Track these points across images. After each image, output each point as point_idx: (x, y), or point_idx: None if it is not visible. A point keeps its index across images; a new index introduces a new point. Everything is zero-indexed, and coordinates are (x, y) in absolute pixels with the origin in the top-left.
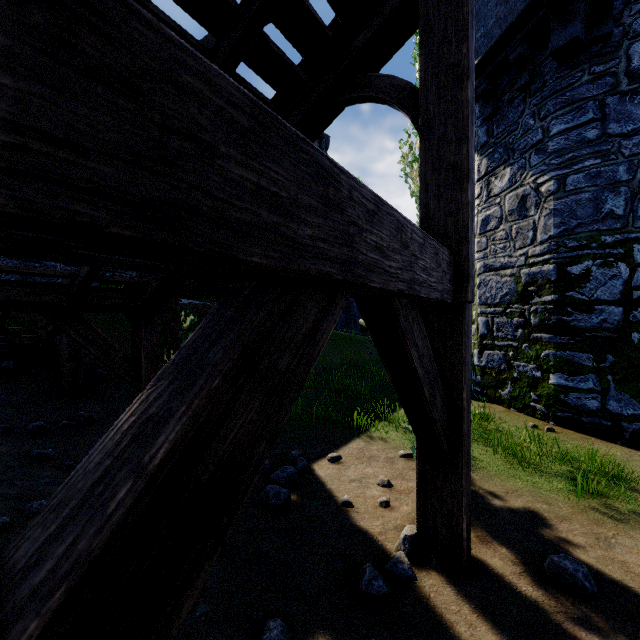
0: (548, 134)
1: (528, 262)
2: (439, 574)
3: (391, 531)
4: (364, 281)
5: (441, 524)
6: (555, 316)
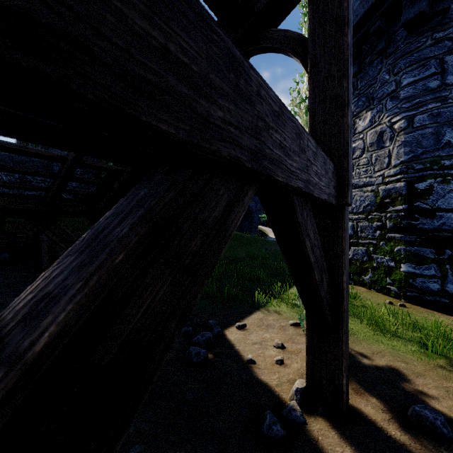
0: (400, 85)
1: (384, 181)
2: (324, 420)
3: (285, 384)
4: (270, 173)
5: (325, 380)
6: (405, 221)
